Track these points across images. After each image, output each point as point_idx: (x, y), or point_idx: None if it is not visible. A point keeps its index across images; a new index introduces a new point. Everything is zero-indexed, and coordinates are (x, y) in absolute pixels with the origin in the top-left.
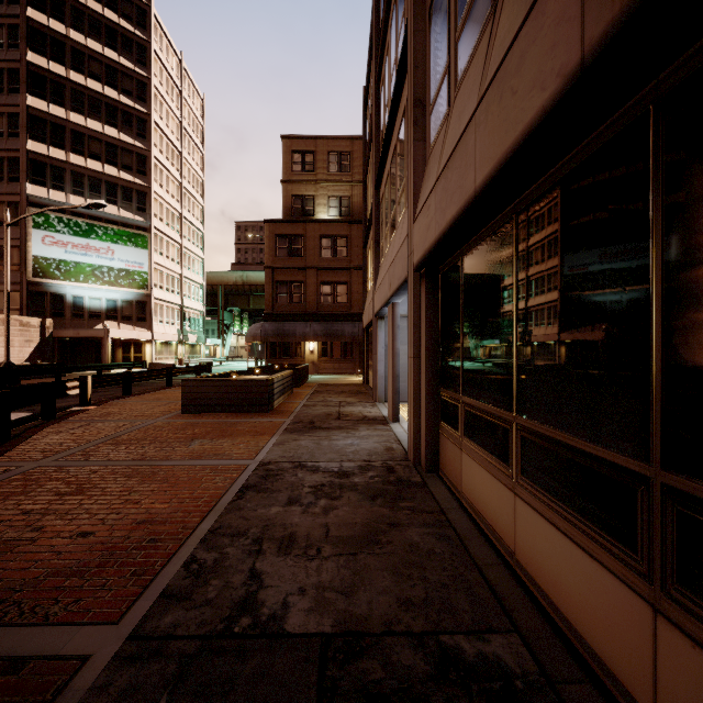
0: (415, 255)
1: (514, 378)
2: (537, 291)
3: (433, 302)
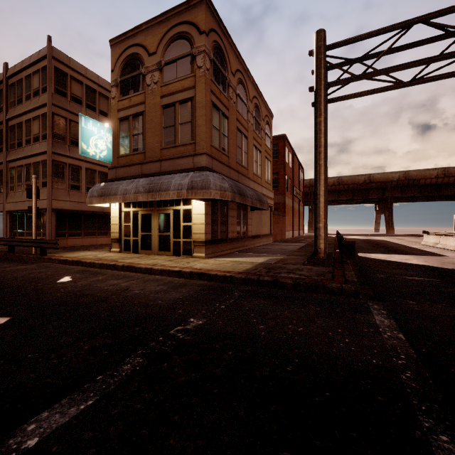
0: (7, 209)
1: (25, 228)
2: (27, 220)
3: (11, 217)
